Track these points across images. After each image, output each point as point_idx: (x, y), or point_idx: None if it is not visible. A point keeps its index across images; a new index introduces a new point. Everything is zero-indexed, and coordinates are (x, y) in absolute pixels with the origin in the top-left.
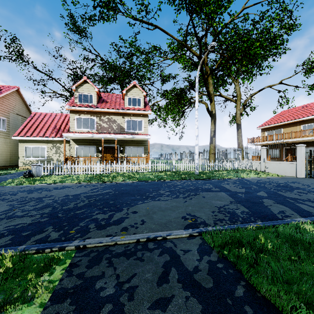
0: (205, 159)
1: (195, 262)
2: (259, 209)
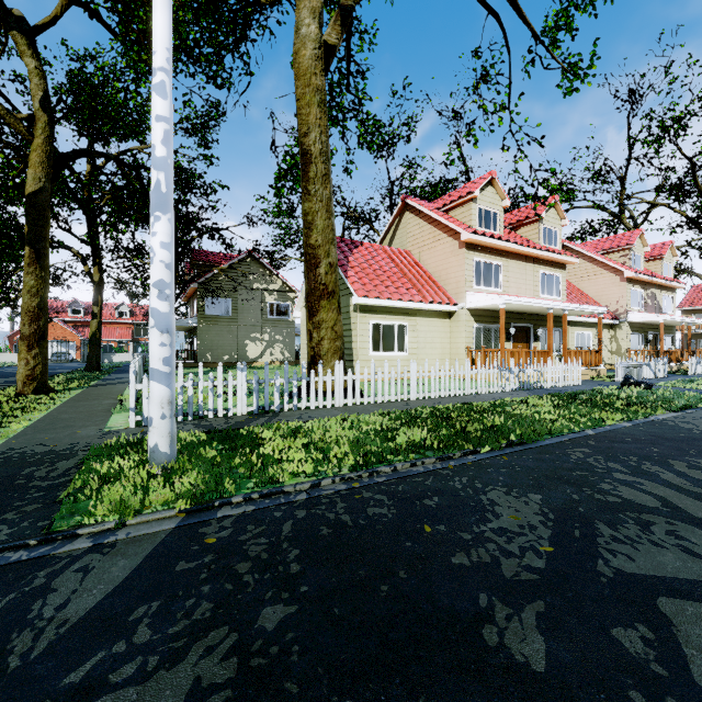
0: None
1: None
2: None
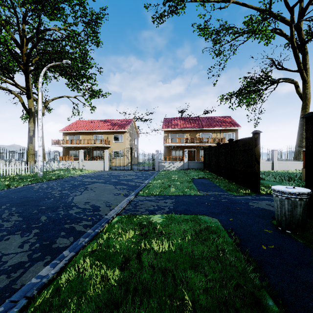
0: (2, 160)
1: (152, 198)
2: (129, 185)
